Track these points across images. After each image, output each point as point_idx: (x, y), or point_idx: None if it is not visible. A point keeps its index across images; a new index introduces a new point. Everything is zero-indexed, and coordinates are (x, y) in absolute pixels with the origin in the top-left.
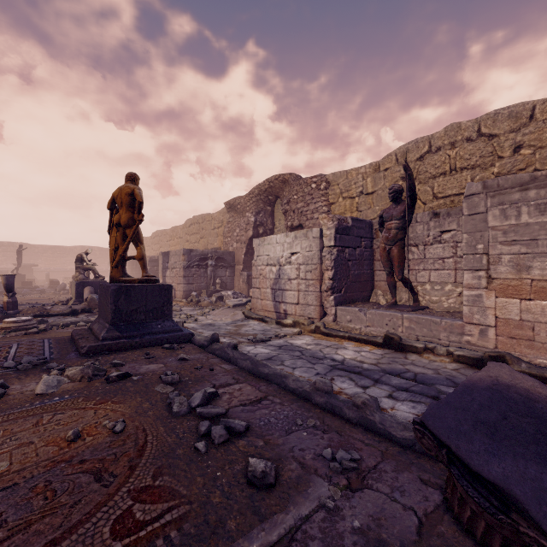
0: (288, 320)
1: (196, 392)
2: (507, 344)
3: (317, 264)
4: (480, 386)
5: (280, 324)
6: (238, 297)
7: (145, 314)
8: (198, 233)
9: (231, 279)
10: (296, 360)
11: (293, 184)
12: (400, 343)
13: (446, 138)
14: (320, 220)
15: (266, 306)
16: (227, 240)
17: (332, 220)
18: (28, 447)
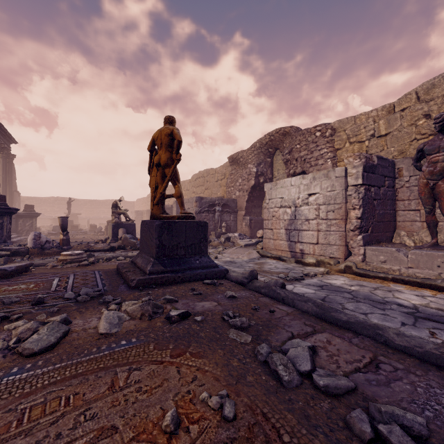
0: (310, 259)
1: (284, 345)
2: None
3: (341, 203)
4: None
5: (301, 263)
6: (244, 238)
7: (185, 249)
8: (203, 185)
9: (234, 223)
10: (355, 303)
11: (295, 135)
12: None
13: None
14: (344, 158)
15: (279, 246)
16: (230, 189)
17: (358, 158)
18: (111, 439)
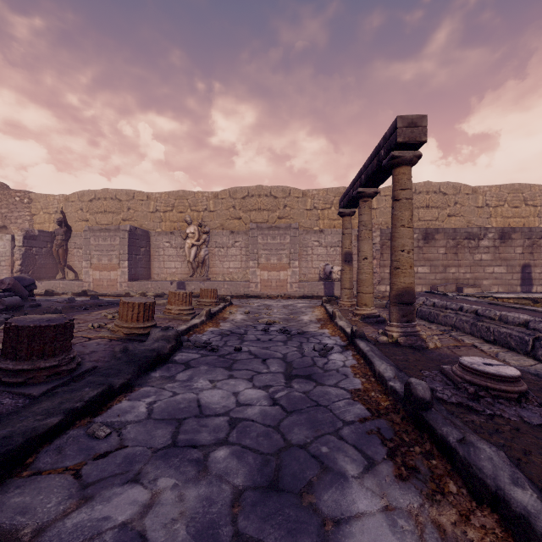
0: None
1: None
2: (97, 288)
3: (10, 256)
4: (16, 277)
5: None
6: None
7: None
8: None
9: None
10: None
11: None
12: (52, 292)
13: (102, 195)
14: (13, 229)
15: None
16: None
17: (21, 231)
18: None
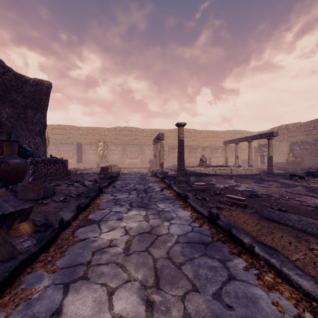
0: None
1: None
2: None
3: None
4: None
5: None
6: None
7: None
8: None
9: None
10: None
11: None
12: None
13: (58, 127)
14: None
15: None
16: None
17: None
18: None
